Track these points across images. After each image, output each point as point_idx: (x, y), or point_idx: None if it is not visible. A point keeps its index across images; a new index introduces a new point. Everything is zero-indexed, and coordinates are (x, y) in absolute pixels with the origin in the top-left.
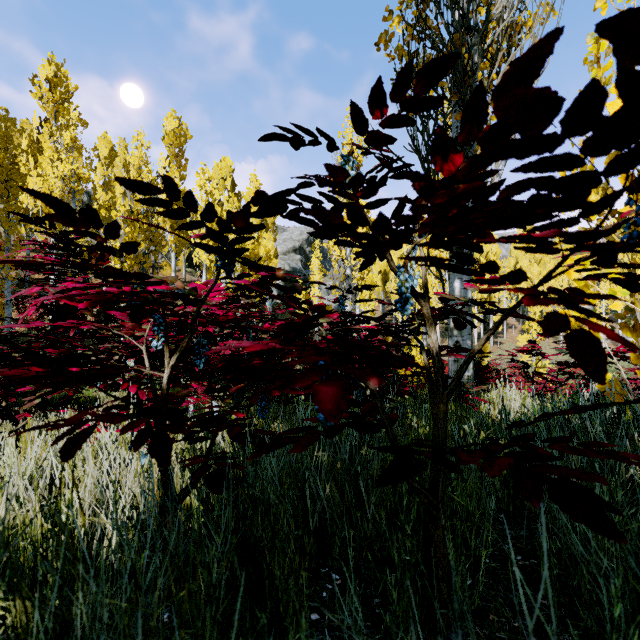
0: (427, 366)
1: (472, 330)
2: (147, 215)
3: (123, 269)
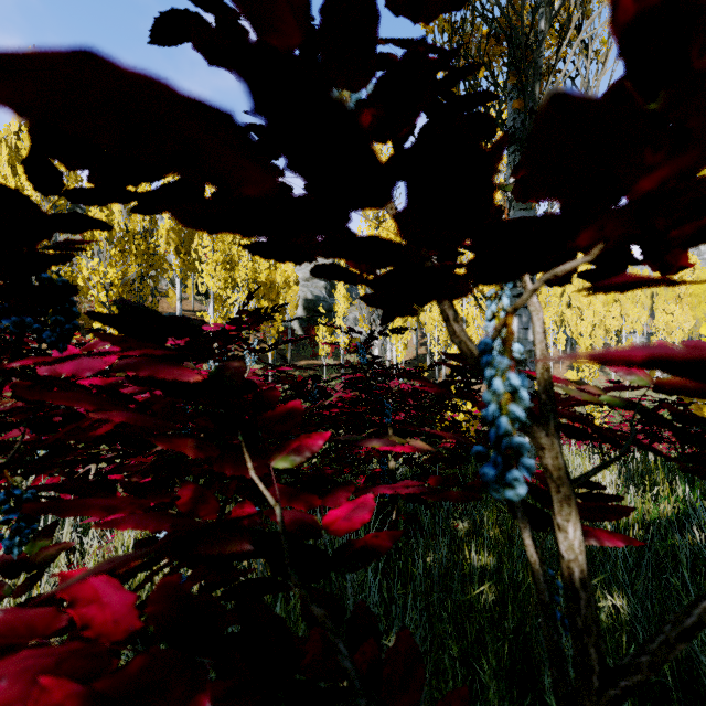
0: (538, 572)
1: (533, 382)
2: (146, 235)
3: (109, 298)
